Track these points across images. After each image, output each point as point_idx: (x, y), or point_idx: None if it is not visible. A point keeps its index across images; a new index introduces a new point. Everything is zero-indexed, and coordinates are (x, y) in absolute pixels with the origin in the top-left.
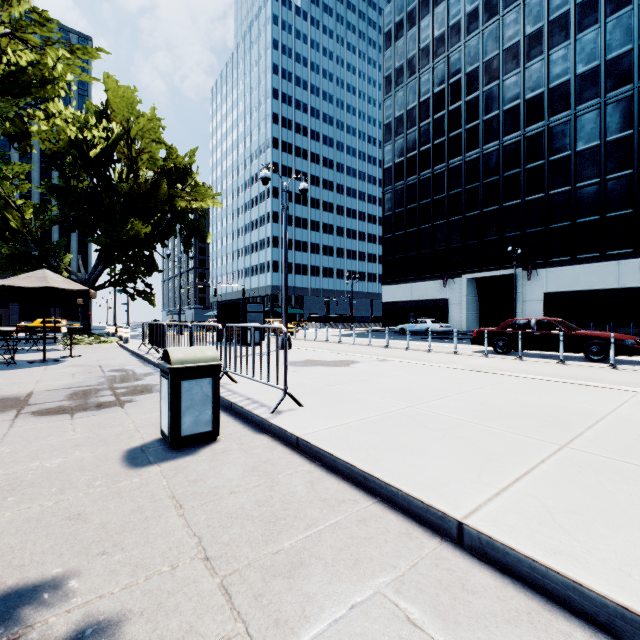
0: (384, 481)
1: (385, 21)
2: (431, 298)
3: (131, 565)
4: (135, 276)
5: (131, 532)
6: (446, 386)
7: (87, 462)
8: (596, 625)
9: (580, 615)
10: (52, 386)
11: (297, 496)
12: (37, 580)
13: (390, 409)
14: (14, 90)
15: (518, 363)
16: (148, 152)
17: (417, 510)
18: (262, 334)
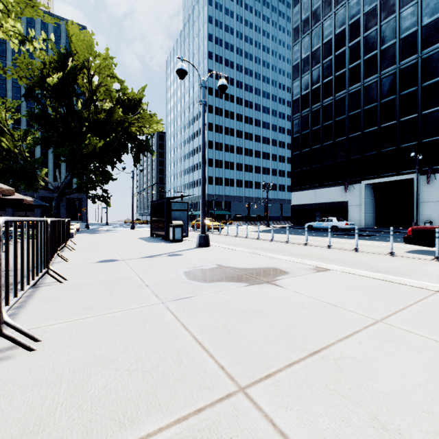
0: None
1: None
2: (333, 201)
3: None
4: (94, 184)
5: None
6: None
7: None
8: None
9: None
10: None
11: None
12: None
13: None
14: None
15: None
16: (104, 85)
17: None
18: (186, 231)
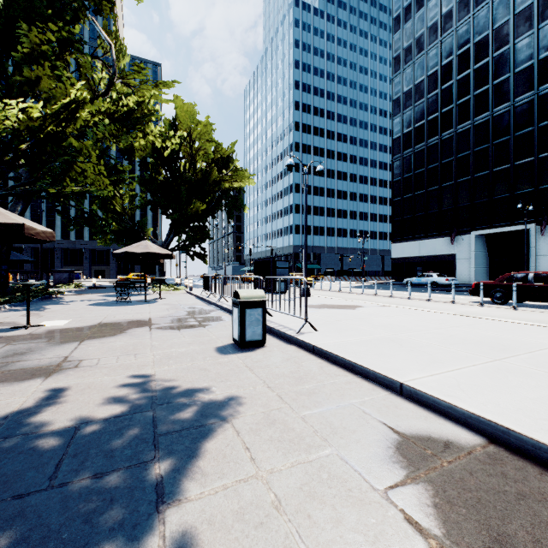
0: (363, 366)
1: (394, 8)
2: (439, 254)
3: (236, 386)
4: (194, 241)
5: (231, 376)
6: (428, 324)
7: (198, 351)
8: (460, 423)
9: (454, 420)
10: (159, 315)
11: (313, 371)
12: (199, 386)
13: (378, 335)
14: (127, 123)
15: (510, 312)
16: (203, 149)
17: (380, 380)
18: (287, 285)
